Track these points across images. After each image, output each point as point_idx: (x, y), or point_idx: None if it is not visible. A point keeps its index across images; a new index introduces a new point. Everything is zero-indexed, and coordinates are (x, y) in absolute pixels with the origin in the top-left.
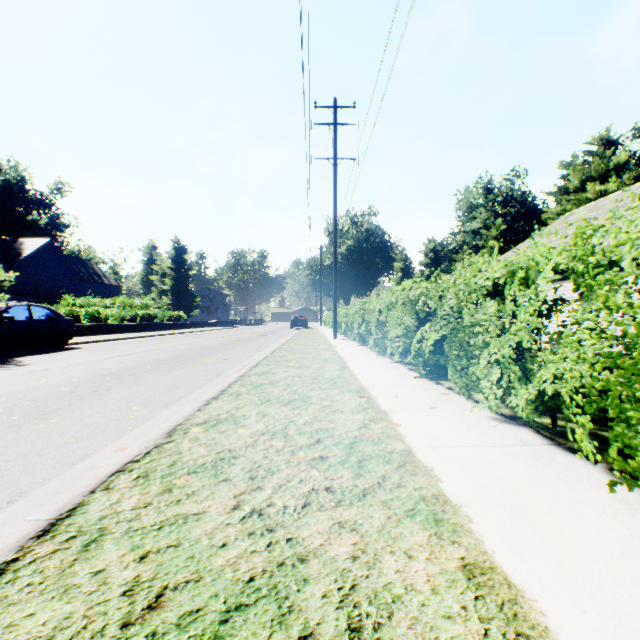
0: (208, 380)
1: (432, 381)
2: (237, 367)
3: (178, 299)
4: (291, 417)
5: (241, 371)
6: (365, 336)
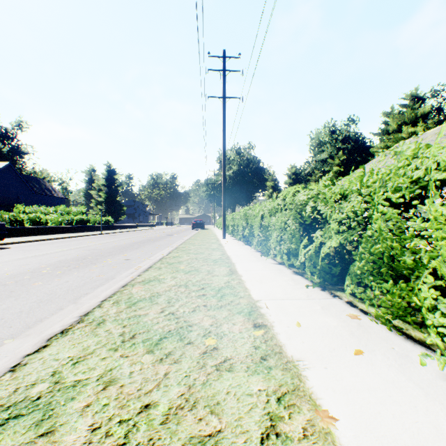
0: (91, 288)
1: (326, 291)
2: (132, 269)
3: (110, 208)
4: (149, 390)
5: (128, 277)
6: (249, 238)
